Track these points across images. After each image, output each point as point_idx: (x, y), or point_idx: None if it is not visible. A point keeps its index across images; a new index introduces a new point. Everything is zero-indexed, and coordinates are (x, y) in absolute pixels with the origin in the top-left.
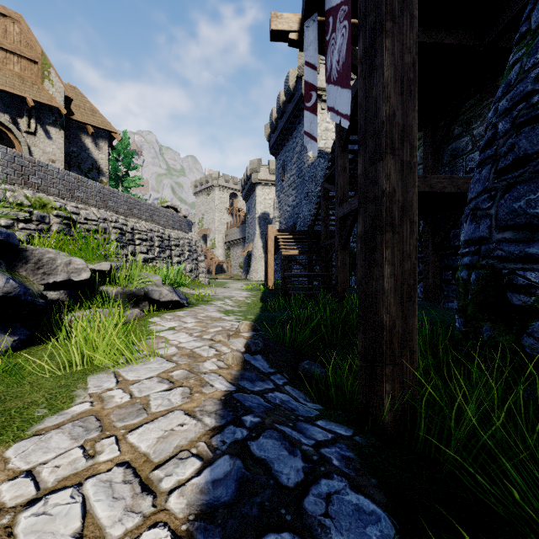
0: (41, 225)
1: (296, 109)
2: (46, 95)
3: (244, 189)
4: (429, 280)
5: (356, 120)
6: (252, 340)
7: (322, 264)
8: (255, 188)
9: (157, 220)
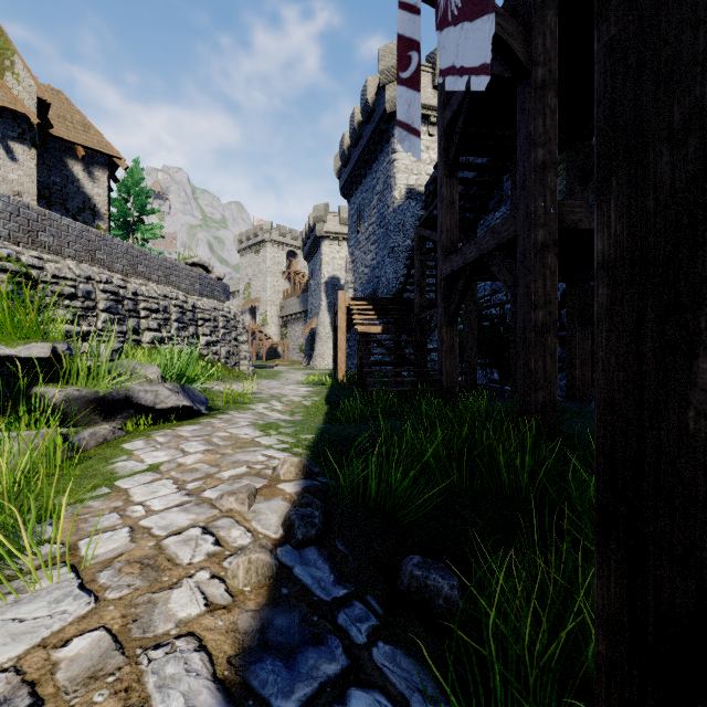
0: None
1: (376, 132)
2: (7, 95)
3: (306, 246)
4: (576, 371)
5: (470, 130)
6: (299, 510)
7: (416, 346)
8: (321, 243)
9: (177, 282)
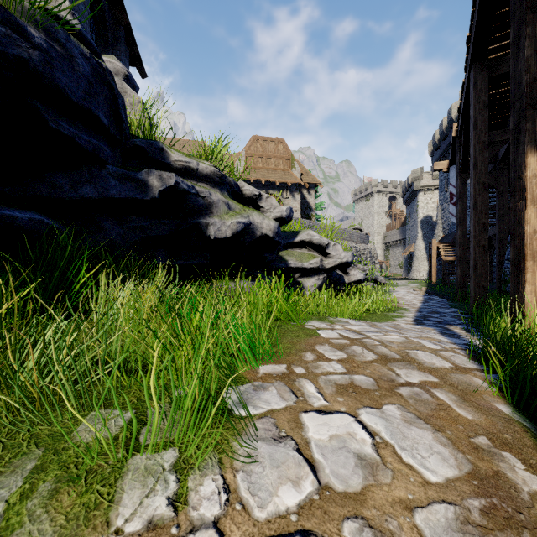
0: None
1: None
2: (294, 177)
3: (405, 195)
4: None
5: None
6: (427, 290)
7: None
8: (417, 194)
9: (353, 239)
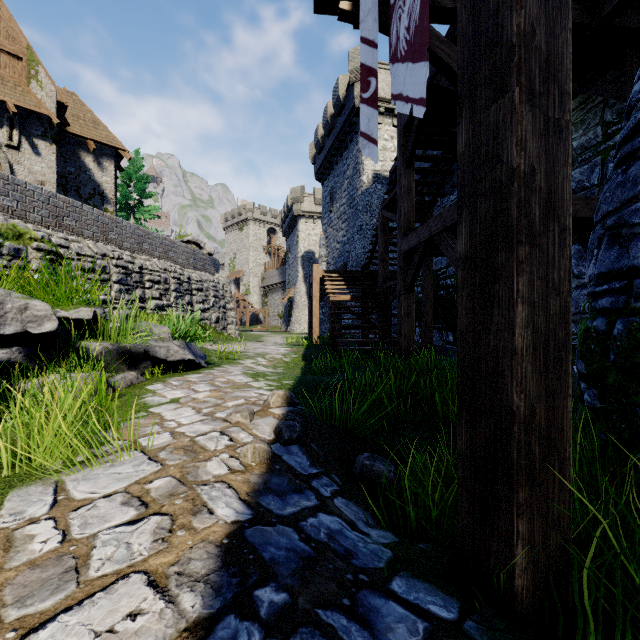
0: (15, 260)
1: (346, 124)
2: (33, 100)
3: (284, 223)
4: None
5: (424, 128)
6: (285, 422)
7: (380, 312)
8: (298, 221)
9: (174, 257)
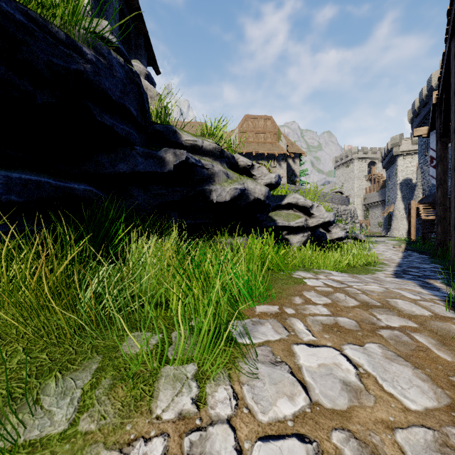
0: None
1: None
2: (280, 148)
3: (384, 160)
4: None
5: None
6: (406, 247)
7: None
8: (396, 159)
9: (334, 201)
